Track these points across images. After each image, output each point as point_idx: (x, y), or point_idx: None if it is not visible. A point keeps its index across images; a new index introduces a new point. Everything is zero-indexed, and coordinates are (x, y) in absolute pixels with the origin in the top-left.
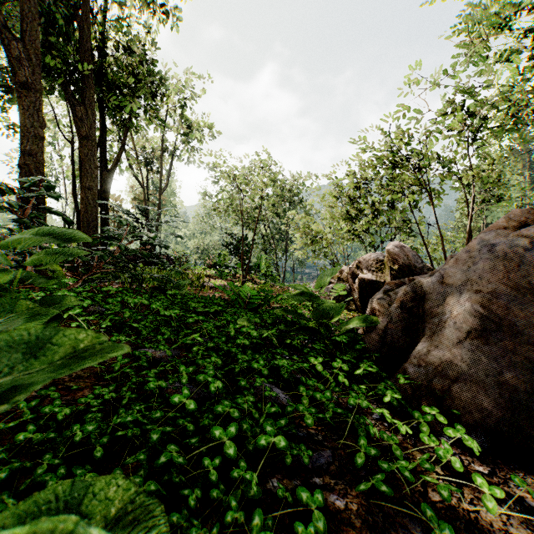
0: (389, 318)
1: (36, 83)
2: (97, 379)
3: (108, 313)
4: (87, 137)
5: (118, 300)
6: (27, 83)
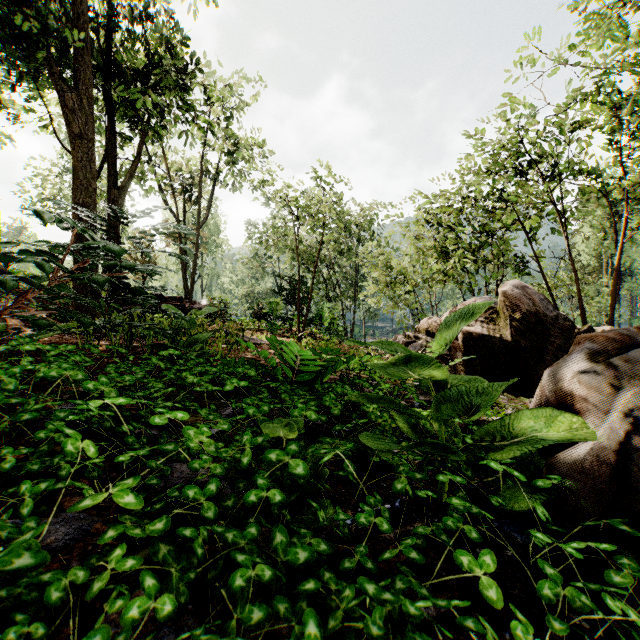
0: (625, 420)
1: None
2: None
3: None
4: (80, 135)
5: (14, 373)
6: None
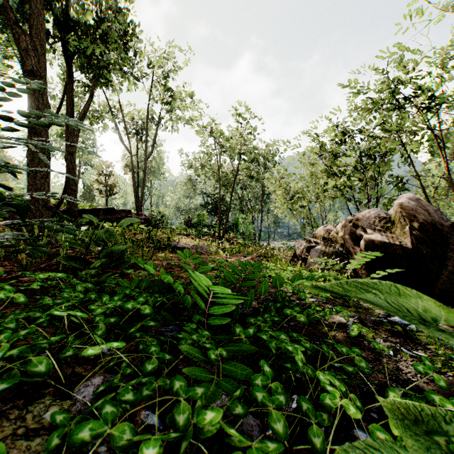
0: None
1: None
2: None
3: None
4: (33, 71)
5: None
6: None
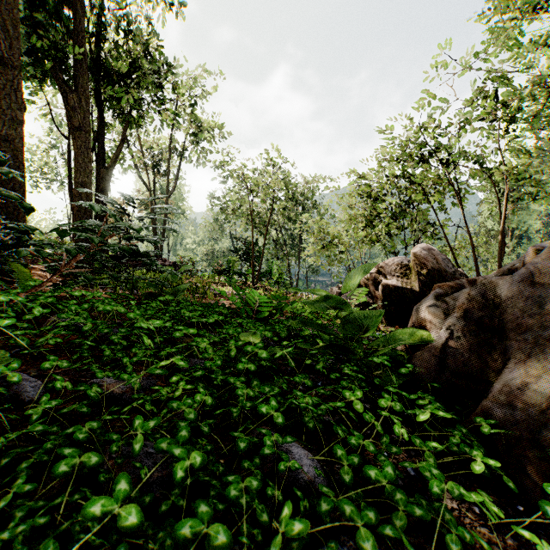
0: (448, 332)
1: (14, 58)
2: (1, 435)
3: (61, 324)
4: (80, 127)
5: (85, 308)
6: (3, 57)
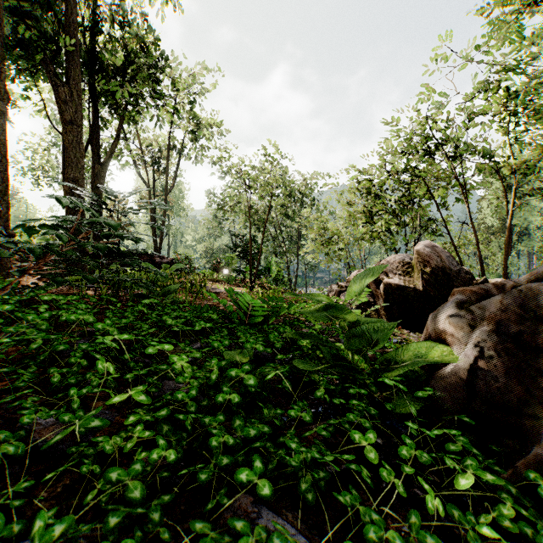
0: (476, 349)
1: None
2: None
3: (6, 341)
4: (71, 121)
5: (44, 317)
6: None
